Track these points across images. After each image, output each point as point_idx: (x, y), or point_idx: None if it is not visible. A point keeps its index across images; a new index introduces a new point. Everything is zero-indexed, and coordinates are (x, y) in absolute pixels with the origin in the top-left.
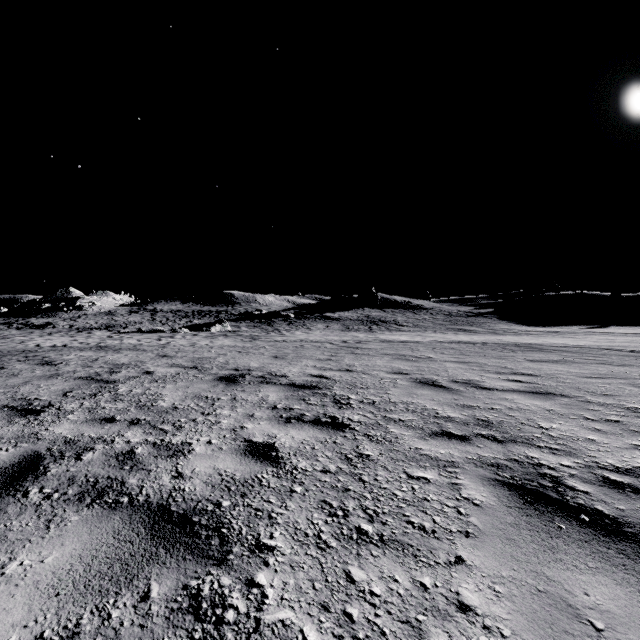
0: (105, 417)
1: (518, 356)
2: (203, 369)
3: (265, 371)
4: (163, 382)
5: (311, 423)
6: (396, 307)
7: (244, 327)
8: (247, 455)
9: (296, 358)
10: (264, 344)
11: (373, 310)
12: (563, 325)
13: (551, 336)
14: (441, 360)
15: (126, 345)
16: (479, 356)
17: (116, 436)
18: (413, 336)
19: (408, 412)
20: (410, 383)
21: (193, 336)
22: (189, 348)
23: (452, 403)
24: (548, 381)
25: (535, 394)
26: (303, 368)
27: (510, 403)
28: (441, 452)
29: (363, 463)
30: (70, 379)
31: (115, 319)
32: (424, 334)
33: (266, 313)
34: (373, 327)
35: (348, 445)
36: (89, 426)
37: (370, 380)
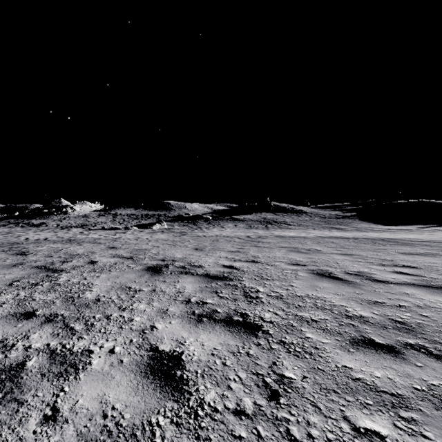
0: (27, 311)
1: (389, 249)
2: (137, 259)
3: (186, 261)
4: (100, 271)
5: (222, 323)
6: (284, 211)
7: (176, 226)
8: (147, 375)
9: (212, 250)
10: (189, 238)
11: (268, 214)
12: (410, 224)
13: (404, 233)
14: (328, 252)
15: (89, 239)
16: (357, 249)
17: (20, 338)
18: (299, 232)
19: (318, 309)
20: (309, 275)
21: (139, 232)
22: (133, 241)
23: (357, 298)
24: (432, 274)
25: (431, 288)
26: (217, 259)
27: (414, 299)
28: (377, 375)
29: (286, 395)
30: (27, 268)
31: (88, 220)
32: (307, 231)
33: (192, 216)
34: (268, 226)
35: (264, 359)
36: (4, 323)
37: (274, 271)
